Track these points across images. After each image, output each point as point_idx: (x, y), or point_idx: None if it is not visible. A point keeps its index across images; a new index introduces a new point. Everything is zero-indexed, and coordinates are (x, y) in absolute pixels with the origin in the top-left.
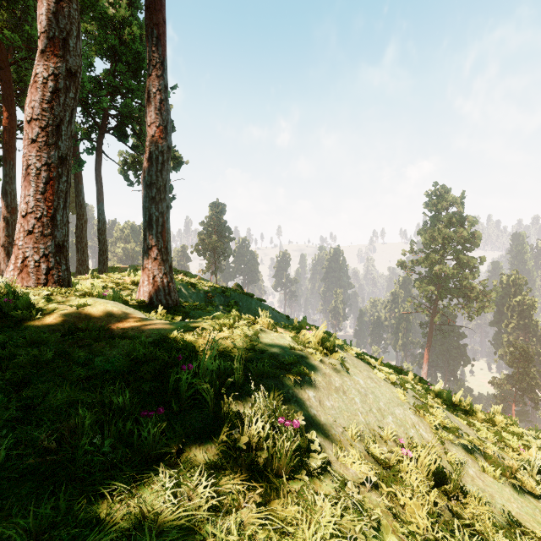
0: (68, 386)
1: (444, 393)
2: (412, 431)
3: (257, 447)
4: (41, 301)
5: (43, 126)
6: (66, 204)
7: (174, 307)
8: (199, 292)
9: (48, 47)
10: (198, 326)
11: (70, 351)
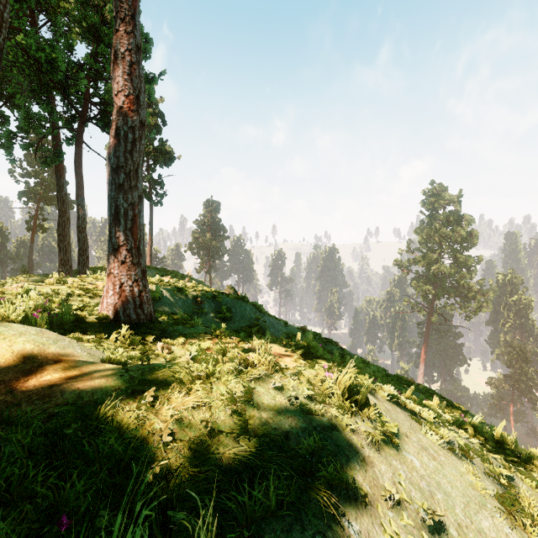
0: None
1: (483, 428)
2: None
3: None
4: None
5: None
6: None
7: (147, 322)
8: (187, 297)
9: None
10: (154, 380)
11: None
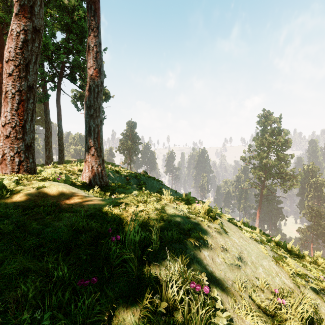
0: (22, 254)
1: (281, 242)
2: (277, 279)
3: (173, 308)
4: (12, 184)
5: (16, 64)
6: (32, 118)
7: (105, 186)
8: (121, 176)
9: (20, 11)
10: (122, 202)
11: (27, 223)
